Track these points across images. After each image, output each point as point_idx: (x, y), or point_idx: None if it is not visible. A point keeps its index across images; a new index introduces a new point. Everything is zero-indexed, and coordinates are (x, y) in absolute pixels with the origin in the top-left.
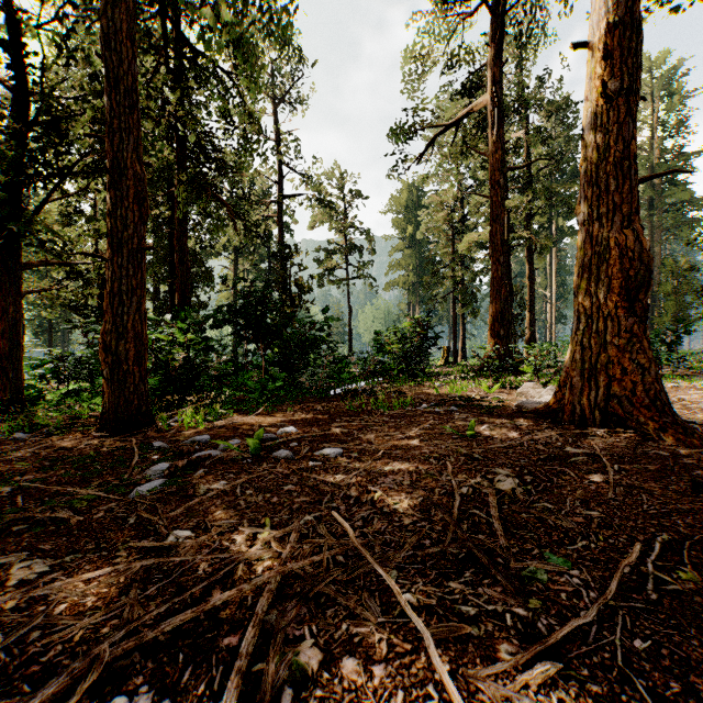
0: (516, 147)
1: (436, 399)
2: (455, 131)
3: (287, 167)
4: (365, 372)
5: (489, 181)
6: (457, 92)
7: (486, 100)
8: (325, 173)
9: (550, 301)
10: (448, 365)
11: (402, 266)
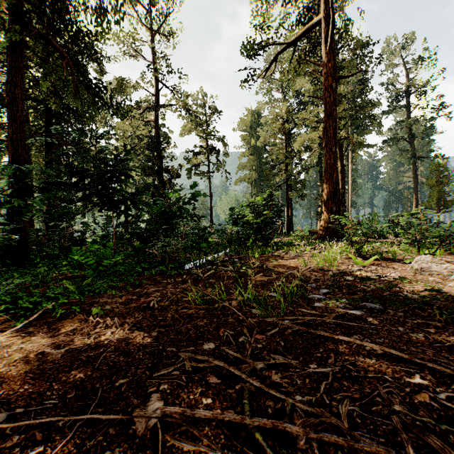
0: (340, 65)
1: (318, 278)
2: (294, 49)
3: (162, 84)
4: (222, 241)
5: (323, 86)
6: (295, 19)
7: (320, 20)
8: (193, 94)
9: (348, 192)
10: (284, 235)
11: (247, 167)
